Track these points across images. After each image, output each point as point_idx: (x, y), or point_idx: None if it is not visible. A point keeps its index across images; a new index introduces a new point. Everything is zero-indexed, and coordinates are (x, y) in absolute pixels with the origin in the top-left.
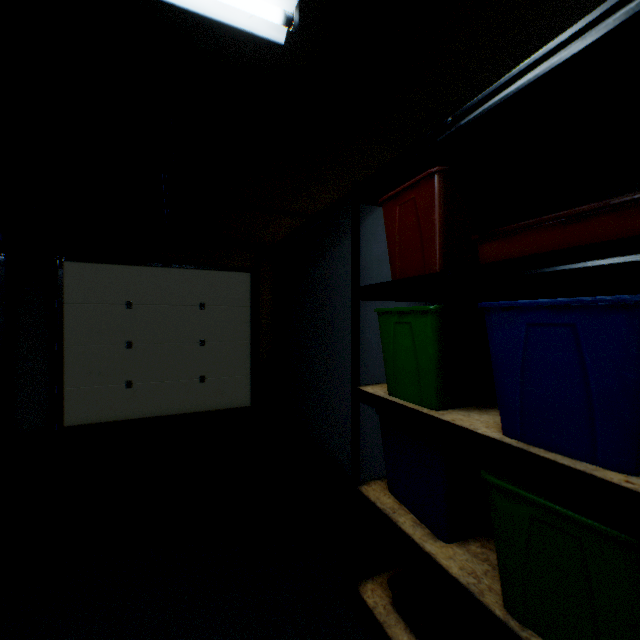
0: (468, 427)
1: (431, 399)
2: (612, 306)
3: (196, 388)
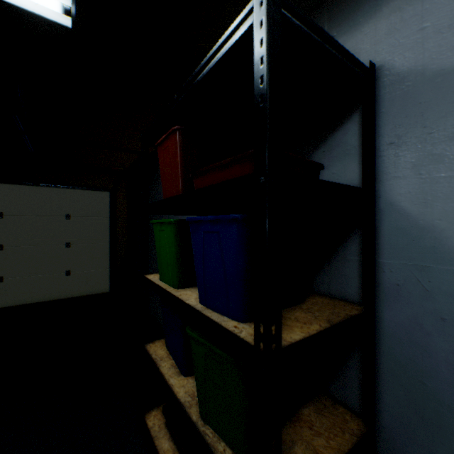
0: (184, 299)
1: (175, 281)
2: (230, 221)
3: (63, 280)
